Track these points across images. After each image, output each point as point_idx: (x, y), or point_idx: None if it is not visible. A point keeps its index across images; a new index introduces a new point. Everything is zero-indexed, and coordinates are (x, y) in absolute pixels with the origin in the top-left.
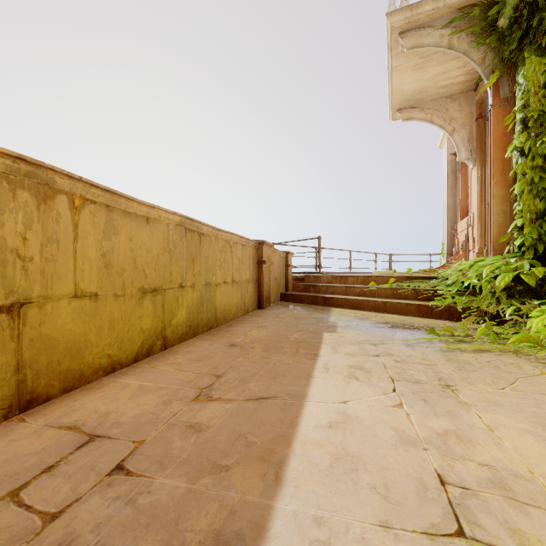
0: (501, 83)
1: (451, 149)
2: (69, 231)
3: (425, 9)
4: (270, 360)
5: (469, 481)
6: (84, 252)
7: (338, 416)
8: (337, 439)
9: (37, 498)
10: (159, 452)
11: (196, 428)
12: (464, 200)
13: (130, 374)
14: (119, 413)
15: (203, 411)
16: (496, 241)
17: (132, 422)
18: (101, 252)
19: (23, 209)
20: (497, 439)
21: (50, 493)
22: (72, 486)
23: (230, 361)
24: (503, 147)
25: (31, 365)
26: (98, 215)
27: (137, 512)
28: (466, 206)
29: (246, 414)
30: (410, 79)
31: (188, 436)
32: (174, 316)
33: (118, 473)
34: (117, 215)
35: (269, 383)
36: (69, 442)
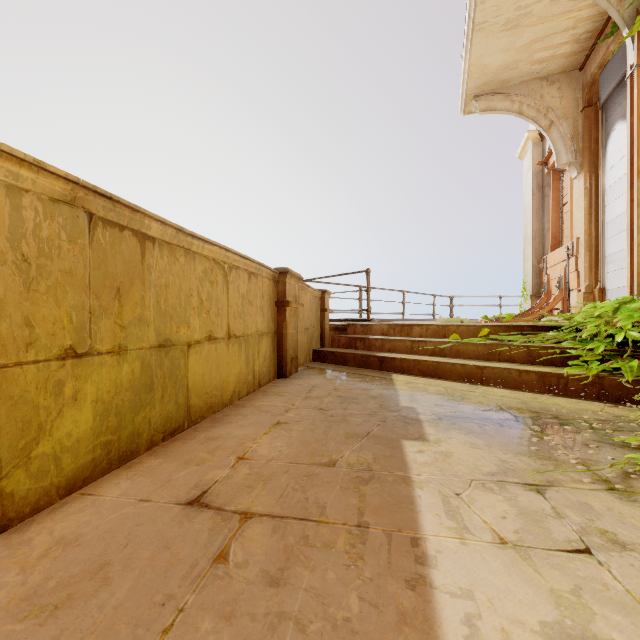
0: None
1: (537, 158)
2: None
3: None
4: (285, 596)
5: None
6: None
7: None
8: None
9: None
10: None
11: None
12: (556, 224)
13: None
14: None
15: None
16: None
17: None
18: None
19: None
20: None
21: None
22: None
23: (156, 609)
24: None
25: None
26: None
27: None
28: (558, 232)
29: None
30: (497, 47)
31: None
32: (44, 431)
33: None
34: None
35: None
36: None
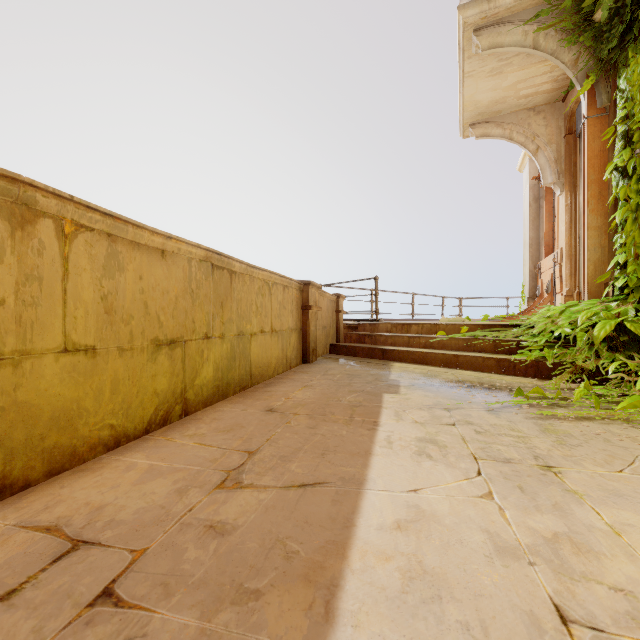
0: (597, 89)
1: (534, 172)
2: (56, 266)
3: (505, 1)
4: (317, 430)
5: (601, 617)
6: (78, 294)
7: (408, 512)
8: (409, 548)
9: None
10: (164, 568)
11: (218, 530)
12: (549, 233)
13: (139, 450)
14: (117, 506)
15: (229, 504)
16: (591, 282)
17: (133, 520)
18: (100, 294)
19: None
20: (628, 548)
21: (3, 637)
22: (36, 625)
23: (267, 432)
24: (600, 167)
25: (2, 442)
26: (97, 246)
27: None
28: (551, 241)
29: (286, 508)
30: (486, 88)
31: (207, 542)
32: (198, 374)
33: (103, 603)
34: (122, 246)
35: (316, 463)
36: (44, 551)
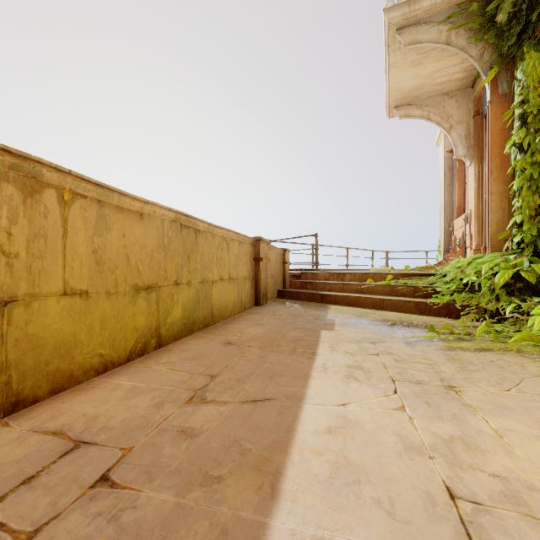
0: (499, 79)
1: (448, 146)
2: (58, 226)
3: (423, 5)
4: (266, 359)
5: (481, 495)
6: (74, 249)
7: (337, 420)
8: (337, 446)
9: (13, 514)
10: (147, 461)
11: (188, 434)
12: (461, 198)
13: (123, 374)
14: (108, 416)
15: (196, 415)
16: (494, 238)
17: (121, 427)
18: (92, 249)
19: (8, 203)
20: (507, 446)
21: (27, 508)
22: (52, 500)
23: (226, 360)
24: (502, 143)
25: (16, 366)
26: (89, 210)
27: (120, 531)
28: (463, 203)
29: (242, 417)
30: (408, 76)
31: (180, 442)
32: (169, 313)
33: (102, 485)
34: (109, 210)
35: (265, 384)
36: (53, 449)
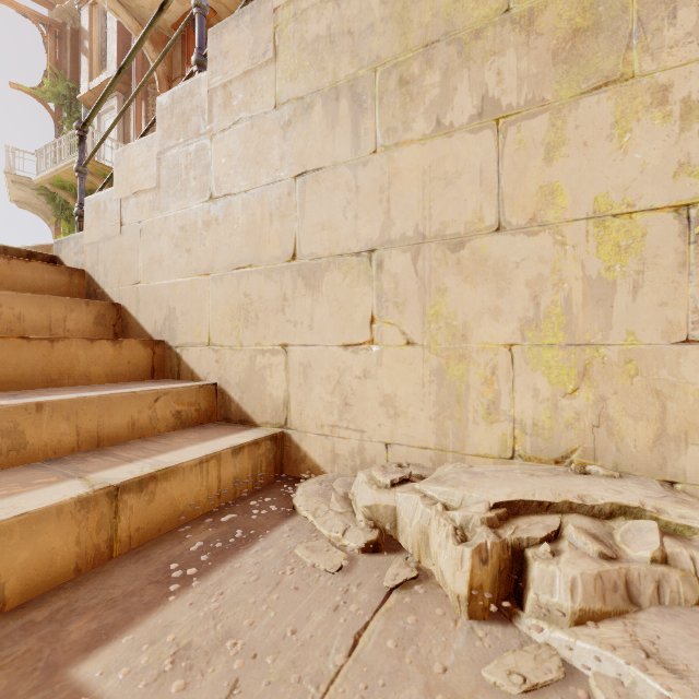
0: (59, 221)
1: None
2: None
3: (25, 179)
4: None
5: None
6: None
7: None
8: None
9: None
10: None
11: None
12: None
13: None
14: None
15: None
16: None
17: None
18: None
19: None
20: None
21: None
22: None
23: None
24: None
25: None
26: None
27: None
28: None
29: None
30: (22, 193)
31: None
32: None
33: None
34: None
35: None
36: None
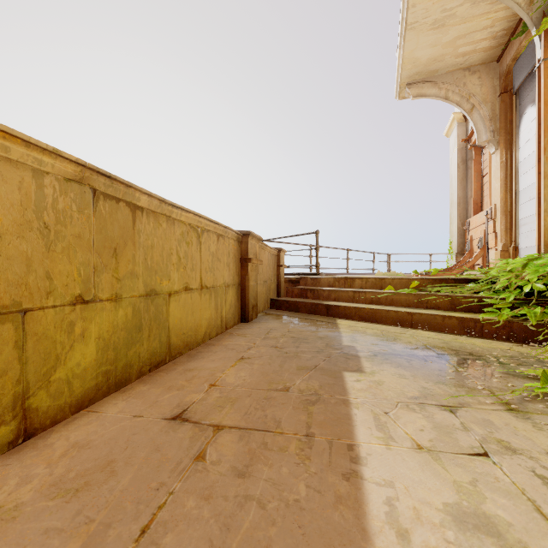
0: None
1: (461, 136)
2: None
3: None
4: (250, 484)
5: None
6: None
7: None
8: None
9: None
10: None
11: None
12: (478, 192)
13: None
14: None
15: None
16: None
17: None
18: None
19: None
20: None
21: None
22: None
23: (152, 492)
24: None
25: None
26: None
27: None
28: (479, 199)
29: None
30: (426, 43)
31: None
32: (60, 361)
33: None
34: None
35: None
36: None
